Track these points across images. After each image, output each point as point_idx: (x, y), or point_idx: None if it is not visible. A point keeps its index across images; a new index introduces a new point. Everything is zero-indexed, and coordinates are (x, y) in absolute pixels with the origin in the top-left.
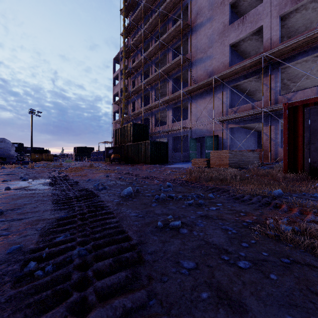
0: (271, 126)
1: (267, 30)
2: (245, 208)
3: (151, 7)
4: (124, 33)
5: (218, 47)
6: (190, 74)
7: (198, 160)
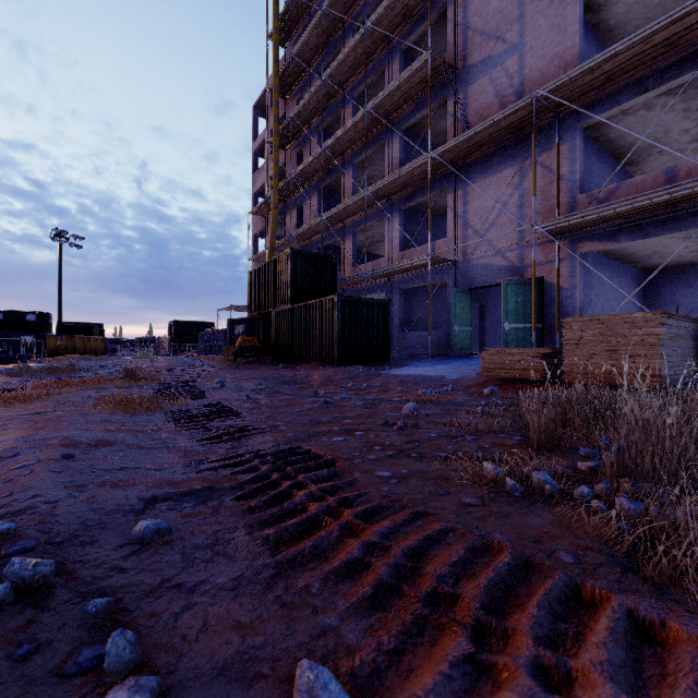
0: None
1: None
2: None
3: None
4: (276, 29)
5: (542, 13)
6: (453, 108)
7: (508, 353)
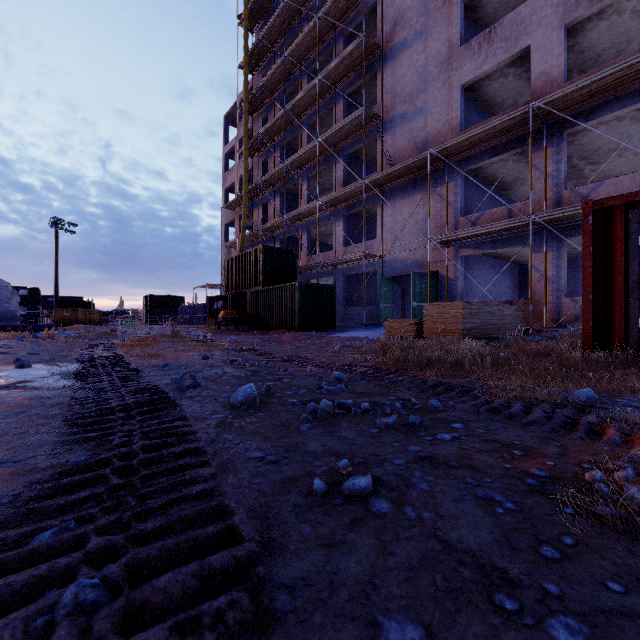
0: (547, 252)
1: (540, 54)
2: (521, 437)
3: (301, 10)
4: (246, 63)
5: (438, 91)
6: (381, 146)
7: (398, 322)
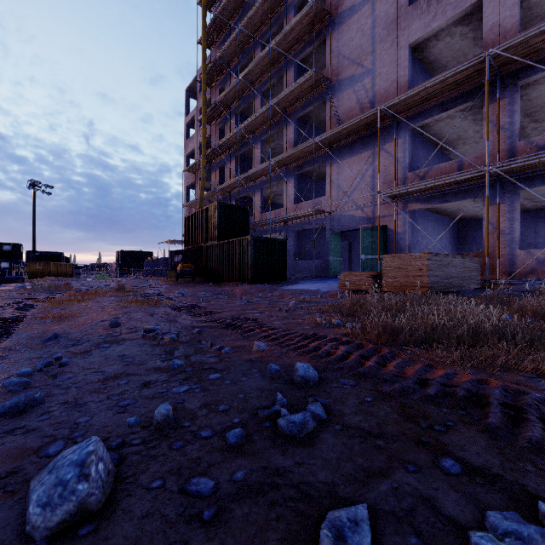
0: (499, 205)
1: (492, 7)
2: None
3: None
4: (204, 37)
5: (386, 51)
6: (330, 108)
7: (354, 275)
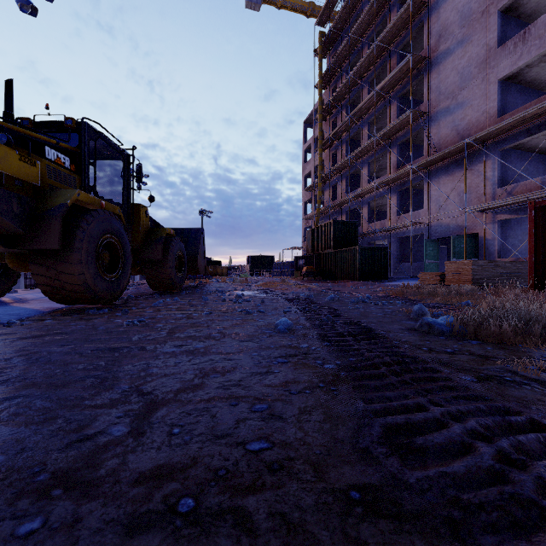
0: None
1: None
2: None
3: (362, 37)
4: (320, 85)
5: (477, 87)
6: (427, 136)
7: (428, 274)
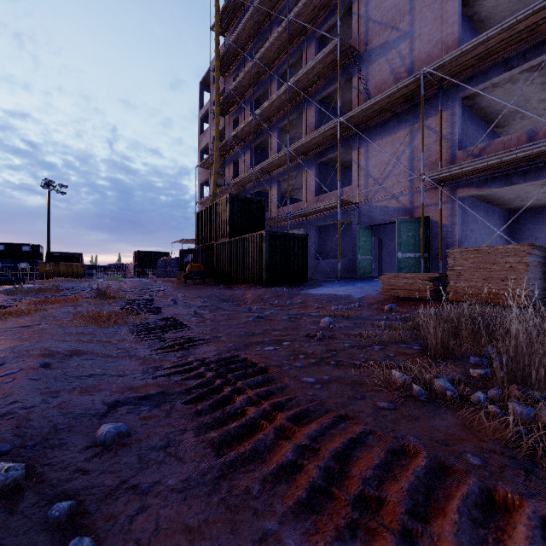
0: None
1: None
2: None
3: None
4: (217, 22)
5: (428, 7)
6: (357, 82)
7: (403, 277)
